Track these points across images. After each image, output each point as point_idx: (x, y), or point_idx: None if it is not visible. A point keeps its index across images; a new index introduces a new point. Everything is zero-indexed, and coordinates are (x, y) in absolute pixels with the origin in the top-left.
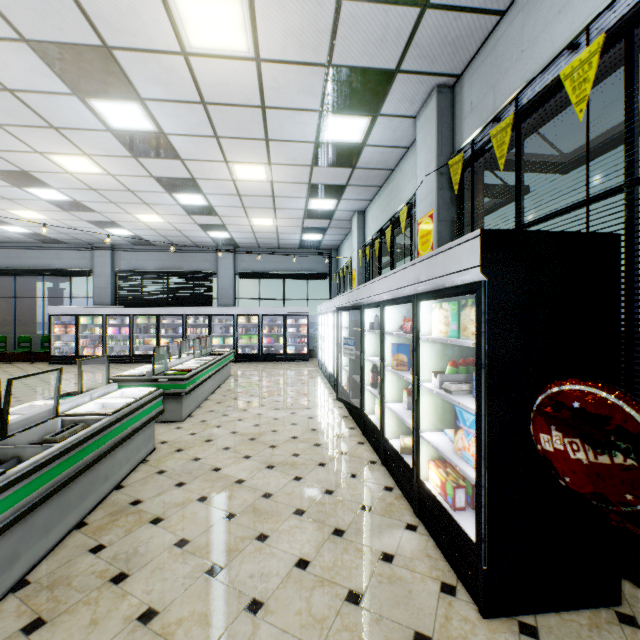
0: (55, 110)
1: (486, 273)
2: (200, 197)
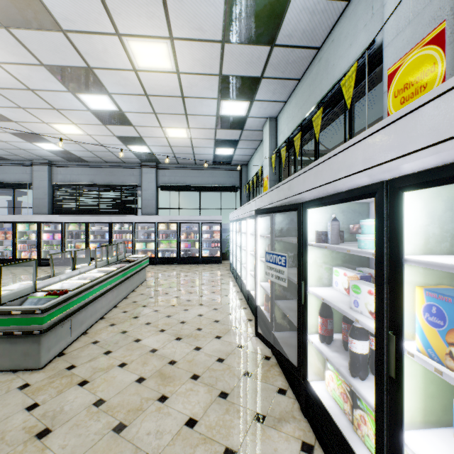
0: None
1: None
2: (107, 99)
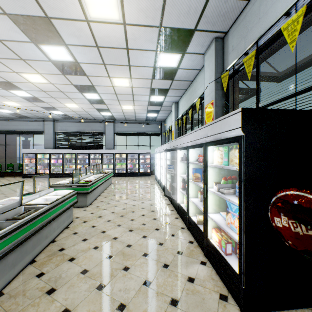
0: (23, 50)
1: (244, 131)
2: (96, 95)
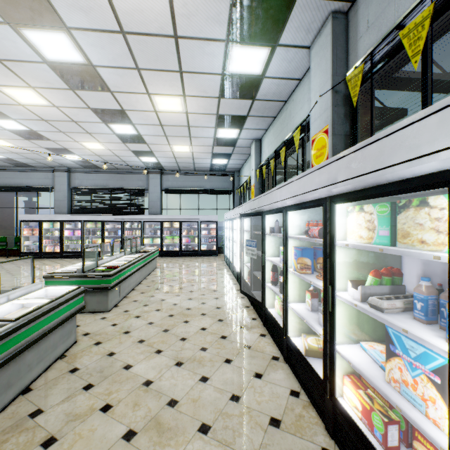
0: None
1: None
2: (130, 127)
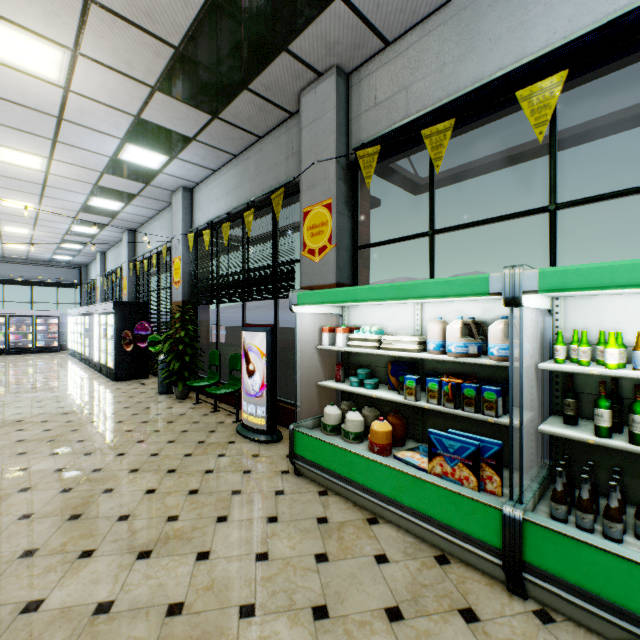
0: None
1: (115, 310)
2: None
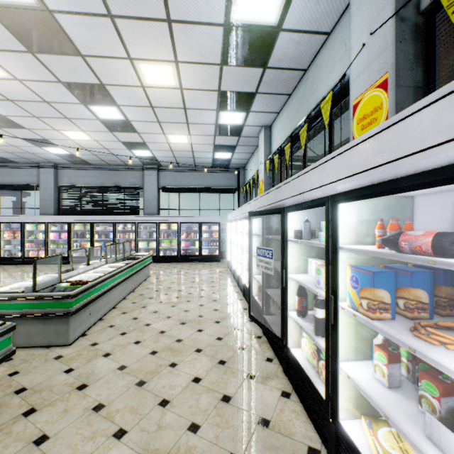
0: None
1: None
2: (115, 110)
